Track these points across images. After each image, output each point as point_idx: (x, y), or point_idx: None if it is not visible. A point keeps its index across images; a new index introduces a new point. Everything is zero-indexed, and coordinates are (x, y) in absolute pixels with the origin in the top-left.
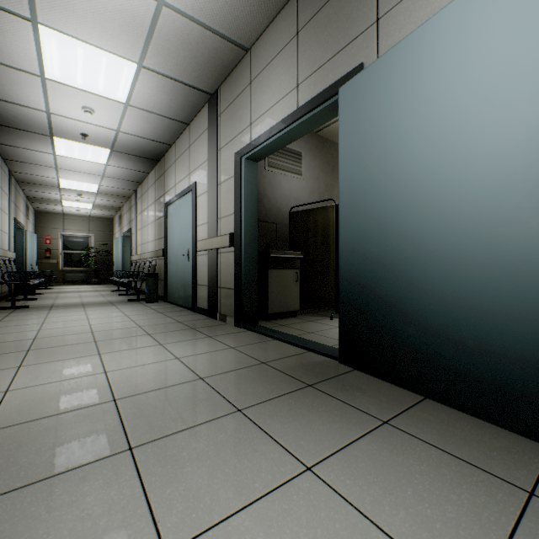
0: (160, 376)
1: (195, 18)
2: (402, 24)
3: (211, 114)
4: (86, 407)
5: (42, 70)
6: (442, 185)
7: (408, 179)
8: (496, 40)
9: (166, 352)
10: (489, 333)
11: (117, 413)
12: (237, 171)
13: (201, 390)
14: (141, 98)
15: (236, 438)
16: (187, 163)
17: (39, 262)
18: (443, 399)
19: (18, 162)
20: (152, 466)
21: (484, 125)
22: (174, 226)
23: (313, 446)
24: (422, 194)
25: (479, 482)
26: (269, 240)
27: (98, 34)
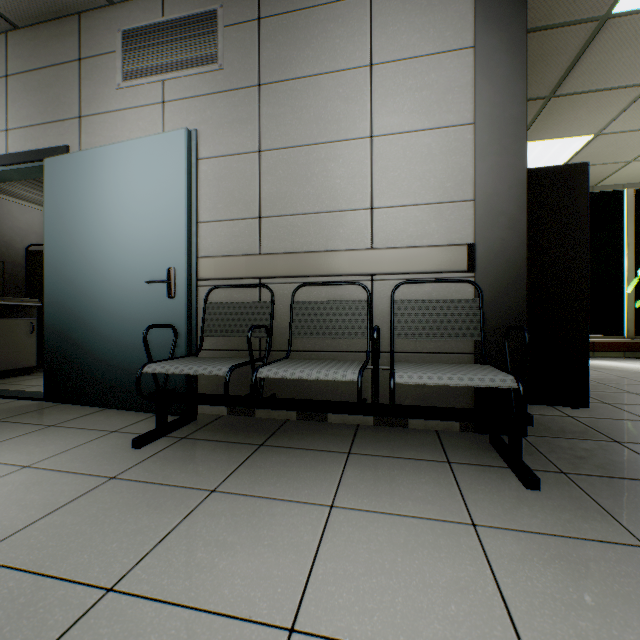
0: None
1: None
2: (97, 132)
3: None
4: None
5: None
6: (109, 263)
7: (92, 253)
8: (132, 183)
9: None
10: (129, 357)
11: None
12: None
13: None
14: None
15: None
16: None
17: None
18: (110, 405)
19: None
20: None
21: (127, 231)
22: None
23: None
24: (99, 266)
25: (88, 434)
26: None
27: None
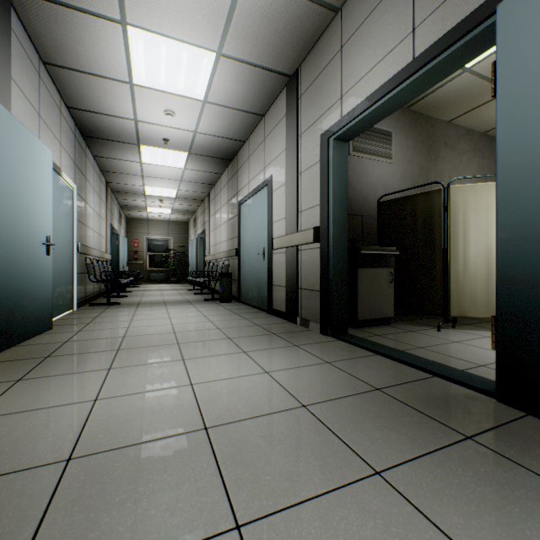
0: (252, 397)
1: None
2: None
3: (290, 97)
4: (174, 435)
5: (130, 76)
6: None
7: None
8: None
9: (252, 362)
10: None
11: (211, 452)
12: (324, 155)
13: (309, 426)
14: (218, 93)
15: (396, 537)
16: (261, 157)
17: (129, 263)
18: None
19: (112, 173)
20: None
21: None
22: (248, 225)
23: None
24: None
25: None
26: (353, 235)
27: (179, 25)
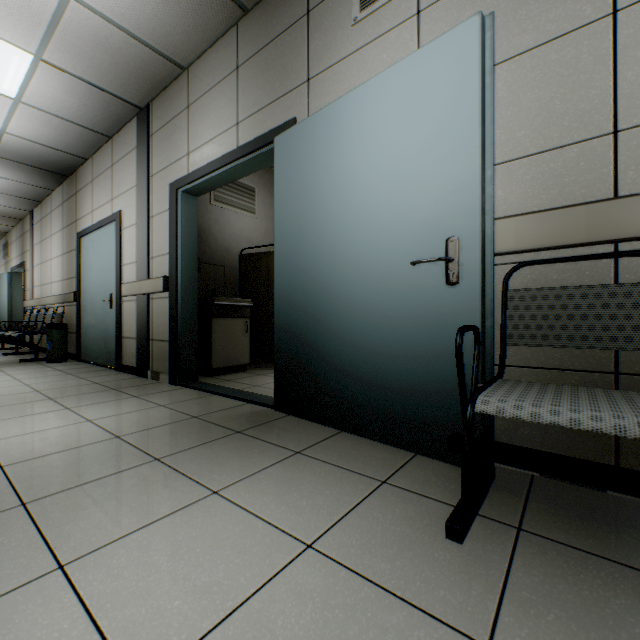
0: (65, 440)
1: (116, 21)
2: (327, 90)
3: (141, 131)
4: None
5: None
6: (350, 244)
7: (327, 236)
8: (383, 130)
9: (74, 416)
10: (379, 368)
11: (5, 478)
12: (173, 205)
13: (116, 447)
14: (39, 97)
15: (148, 481)
16: (109, 186)
17: None
18: (351, 429)
19: None
20: (51, 513)
21: (376, 198)
22: (91, 264)
23: (225, 477)
24: (337, 251)
25: (351, 481)
26: (215, 285)
27: None
